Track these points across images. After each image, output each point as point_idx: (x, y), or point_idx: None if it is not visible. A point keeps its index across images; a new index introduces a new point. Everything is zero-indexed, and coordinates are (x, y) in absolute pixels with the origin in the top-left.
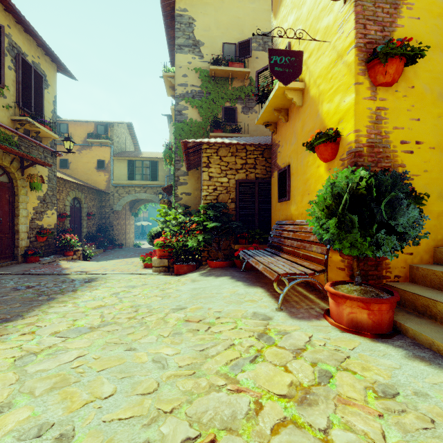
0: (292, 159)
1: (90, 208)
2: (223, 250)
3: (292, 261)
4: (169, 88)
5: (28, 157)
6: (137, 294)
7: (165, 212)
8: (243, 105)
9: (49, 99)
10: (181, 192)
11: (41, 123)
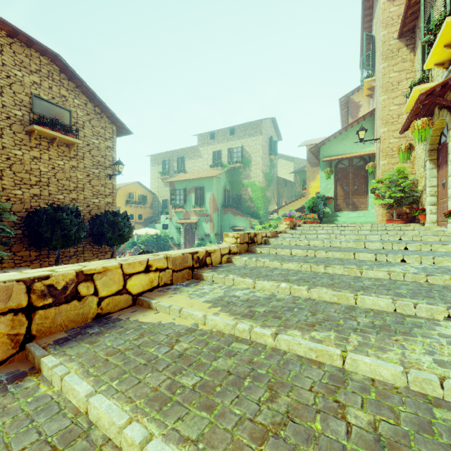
0: None
1: None
2: None
3: None
4: None
5: None
6: None
7: None
8: None
9: None
10: None
11: None
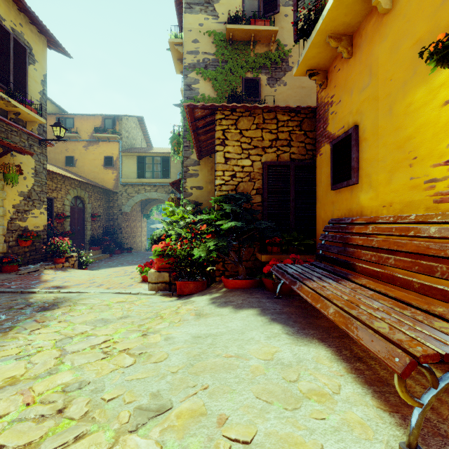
0: (363, 114)
1: (95, 208)
2: (244, 262)
3: (391, 296)
4: (178, 61)
5: None
6: (99, 343)
7: (172, 211)
8: (268, 76)
9: (36, 77)
10: (190, 185)
11: (21, 102)
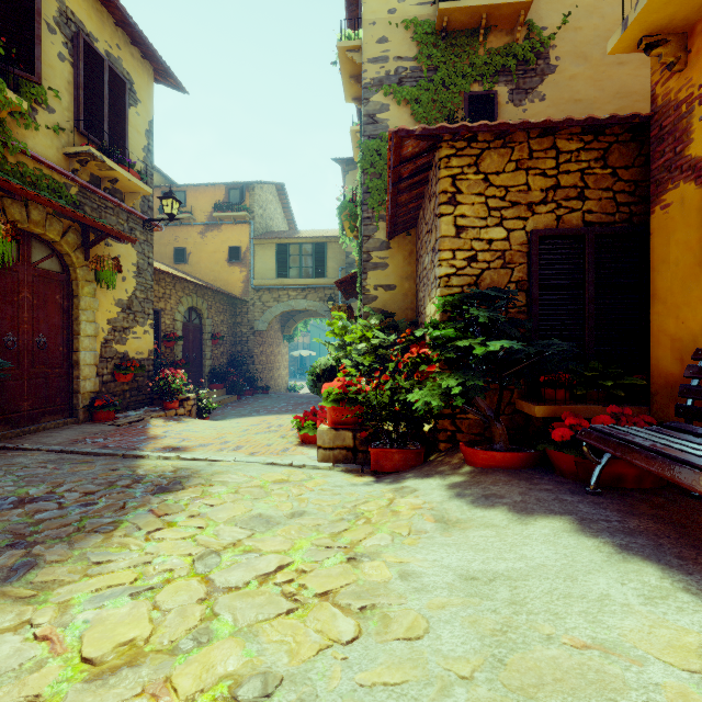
0: None
1: (217, 325)
2: None
3: None
4: (350, 81)
5: (86, 220)
6: (270, 571)
7: (343, 327)
8: (511, 86)
9: (139, 125)
10: (374, 283)
11: (119, 164)
